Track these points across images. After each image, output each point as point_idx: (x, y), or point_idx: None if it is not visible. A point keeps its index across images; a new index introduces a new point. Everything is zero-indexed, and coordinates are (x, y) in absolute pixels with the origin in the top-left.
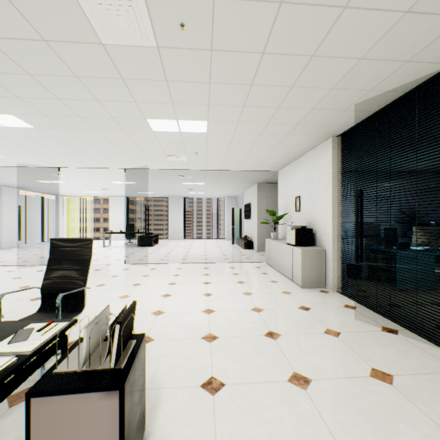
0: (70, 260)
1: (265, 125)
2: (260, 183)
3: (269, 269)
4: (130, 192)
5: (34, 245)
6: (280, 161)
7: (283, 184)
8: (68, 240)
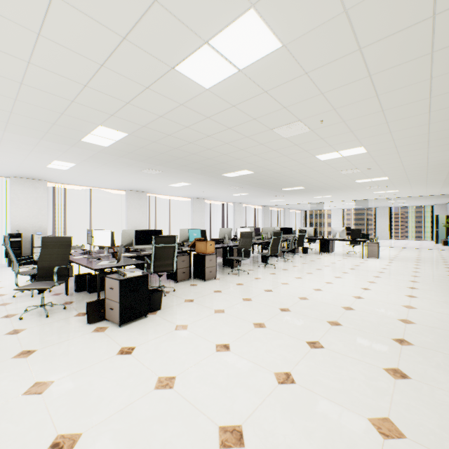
0: (355, 234)
1: (425, 188)
2: None
3: (446, 252)
4: (347, 207)
5: None
6: None
7: None
8: (355, 229)
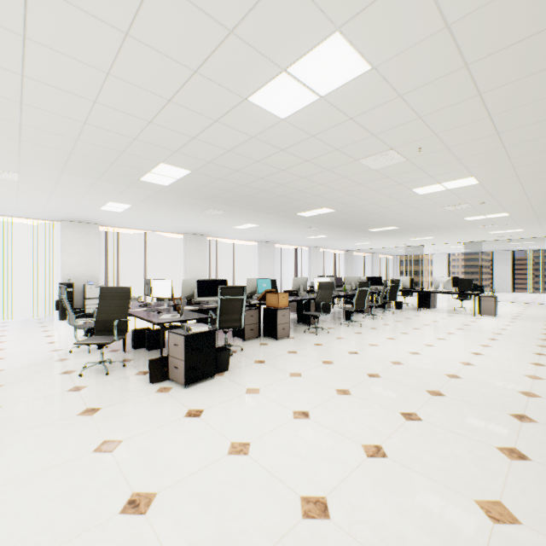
0: (465, 285)
1: None
2: None
3: None
4: (454, 251)
5: None
6: None
7: None
8: (464, 279)
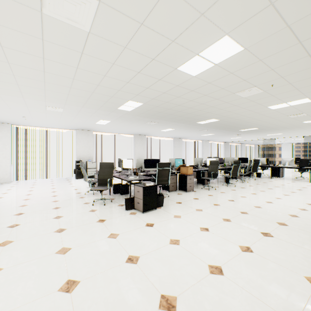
0: (303, 163)
1: None
2: None
3: None
4: (296, 141)
5: None
6: None
7: None
8: (303, 159)
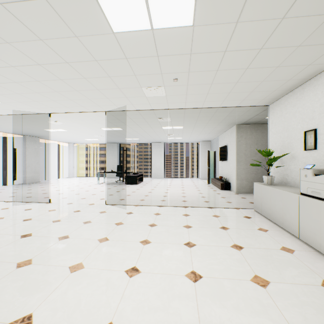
0: None
1: None
2: (238, 124)
3: (265, 222)
4: (120, 139)
5: (51, 180)
6: (280, 88)
7: (278, 119)
8: None
